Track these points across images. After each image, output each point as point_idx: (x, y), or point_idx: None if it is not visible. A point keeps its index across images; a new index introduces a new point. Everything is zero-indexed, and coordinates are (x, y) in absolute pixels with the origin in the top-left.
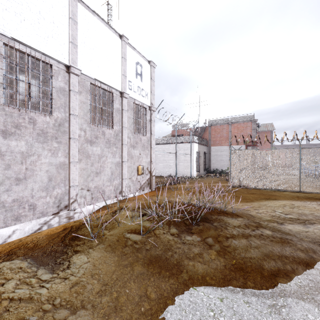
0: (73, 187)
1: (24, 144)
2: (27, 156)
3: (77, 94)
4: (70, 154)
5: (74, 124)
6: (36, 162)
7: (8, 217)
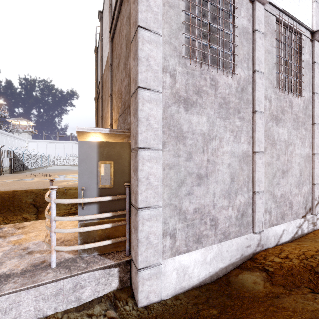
0: (316, 185)
1: (286, 132)
2: (287, 145)
3: (318, 67)
4: (314, 143)
5: (316, 105)
6: (292, 153)
7: (277, 214)
